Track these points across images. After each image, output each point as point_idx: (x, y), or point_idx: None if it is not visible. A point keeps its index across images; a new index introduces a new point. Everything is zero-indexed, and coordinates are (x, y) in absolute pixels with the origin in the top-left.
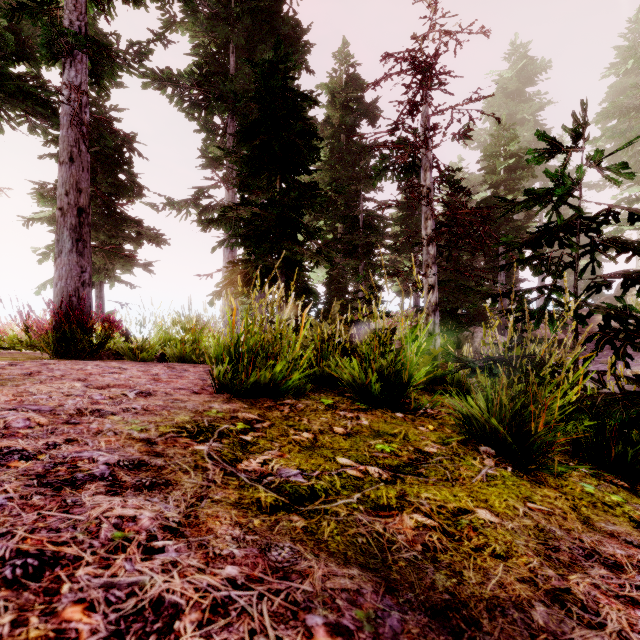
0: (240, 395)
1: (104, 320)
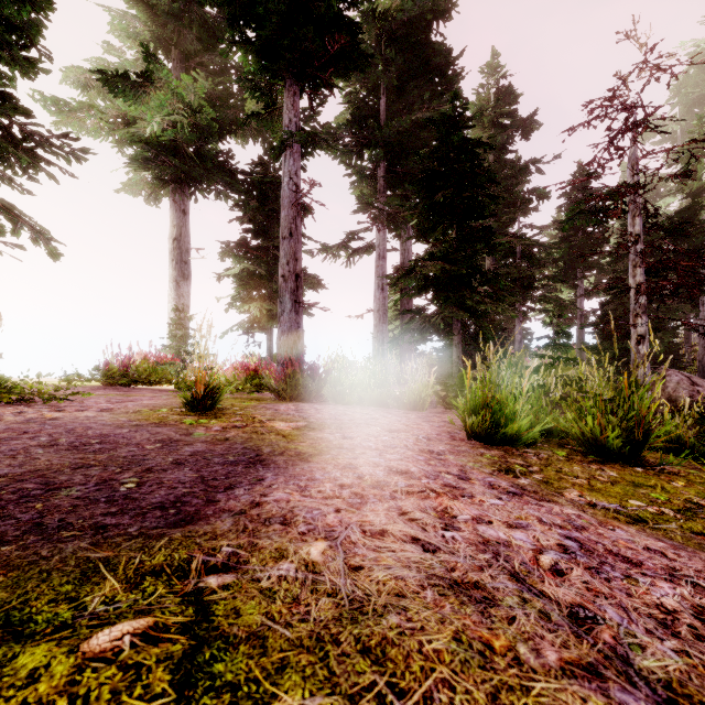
0: (490, 442)
1: None
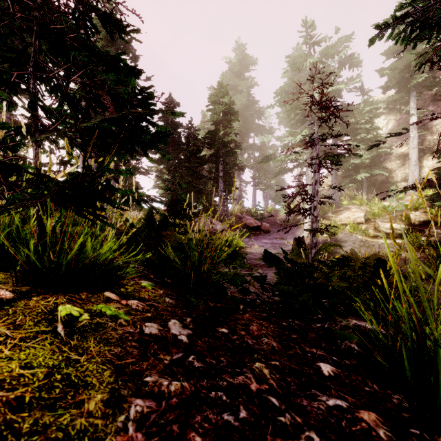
0: None
1: None
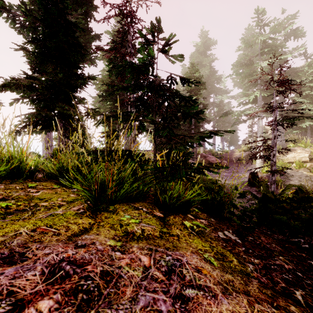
0: None
1: None
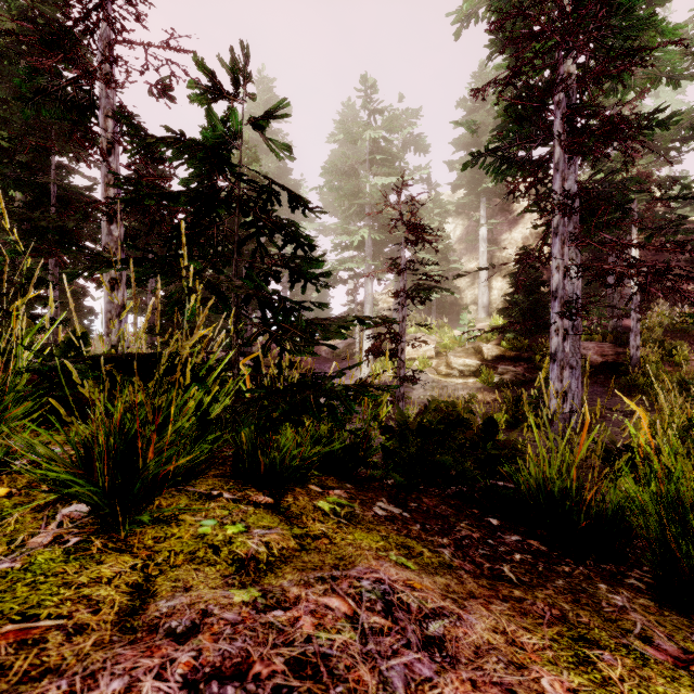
0: None
1: None
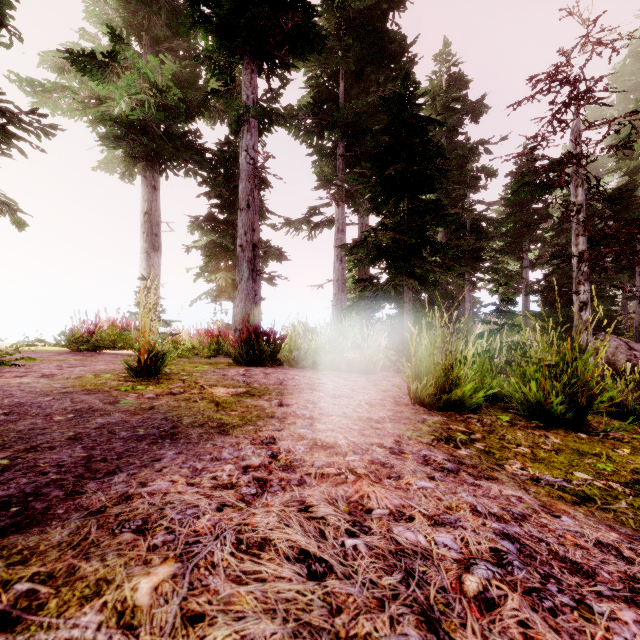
0: (433, 408)
1: (268, 333)
